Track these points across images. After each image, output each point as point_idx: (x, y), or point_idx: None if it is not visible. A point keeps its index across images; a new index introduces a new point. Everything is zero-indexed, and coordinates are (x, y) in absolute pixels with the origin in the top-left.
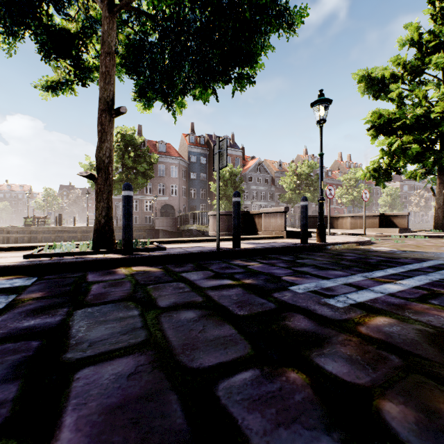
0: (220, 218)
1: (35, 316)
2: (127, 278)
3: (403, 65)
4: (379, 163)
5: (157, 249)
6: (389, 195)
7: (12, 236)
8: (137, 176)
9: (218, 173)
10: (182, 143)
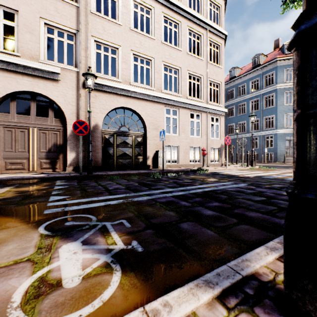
0: None
1: None
2: None
3: None
4: None
5: None
6: None
7: None
8: None
9: None
10: None
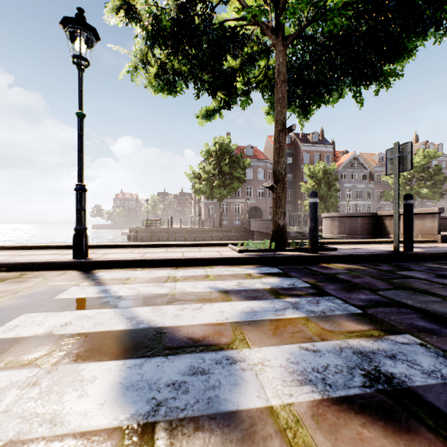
0: (339, 220)
1: (352, 293)
2: (352, 272)
3: None
4: None
5: (329, 249)
6: None
7: (139, 235)
8: (232, 181)
9: (397, 177)
10: (267, 145)
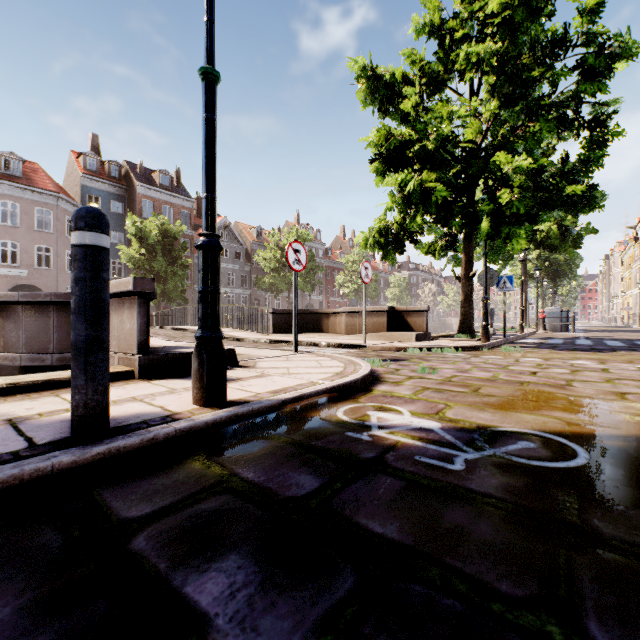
0: (6, 312)
1: None
2: None
3: (420, 65)
4: (387, 222)
5: None
6: (397, 286)
7: None
8: None
9: None
10: (70, 168)
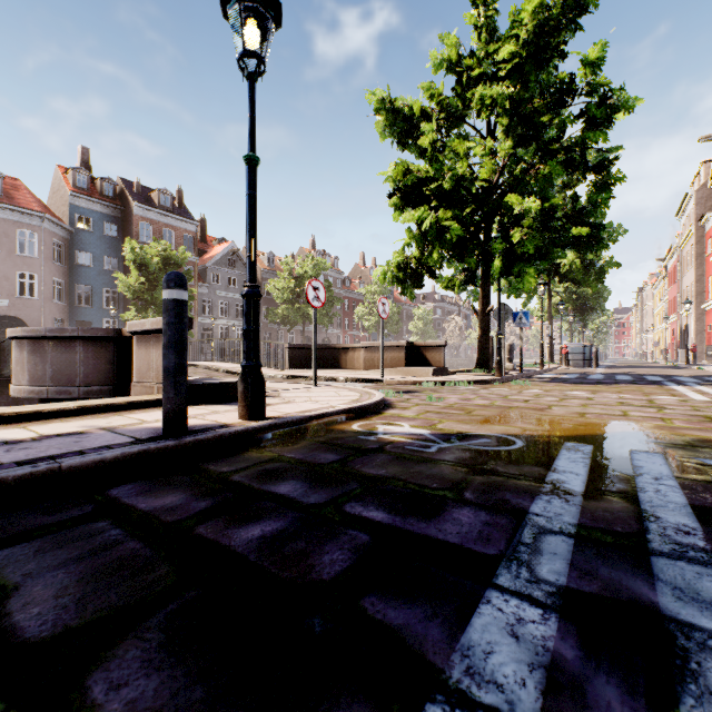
0: (32, 346)
1: None
2: None
3: (439, 100)
4: (406, 257)
5: None
6: (422, 319)
7: None
8: None
9: None
10: (56, 185)
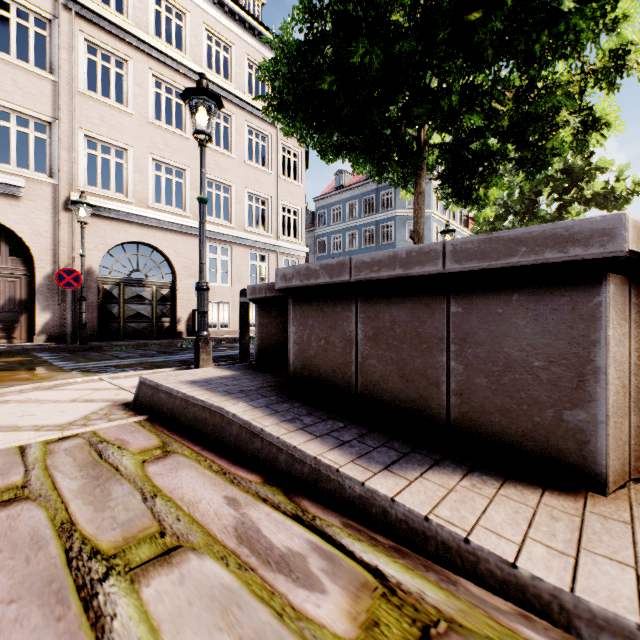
0: None
1: None
2: None
3: None
4: None
5: None
6: None
7: None
8: None
9: None
10: None
